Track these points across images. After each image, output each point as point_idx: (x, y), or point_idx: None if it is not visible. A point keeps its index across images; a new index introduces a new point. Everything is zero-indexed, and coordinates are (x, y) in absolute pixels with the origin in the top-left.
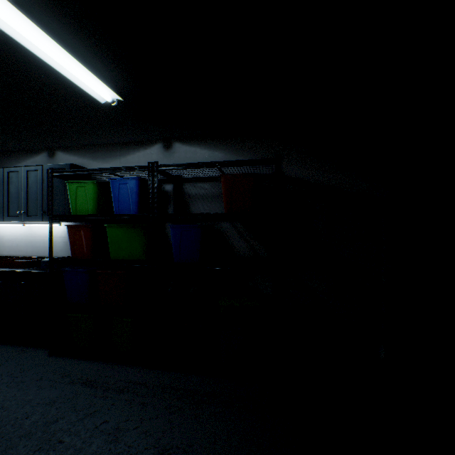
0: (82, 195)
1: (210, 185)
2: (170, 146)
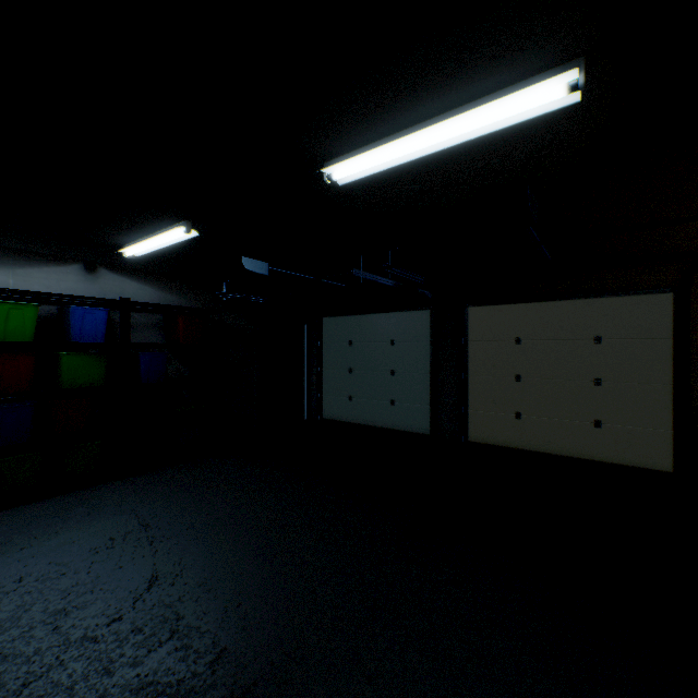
0: (17, 319)
1: (141, 315)
2: (95, 269)
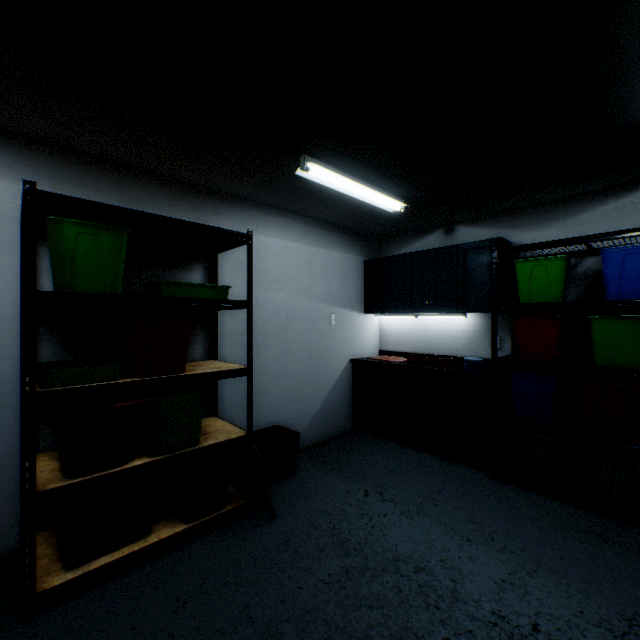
0: (538, 277)
1: None
2: None
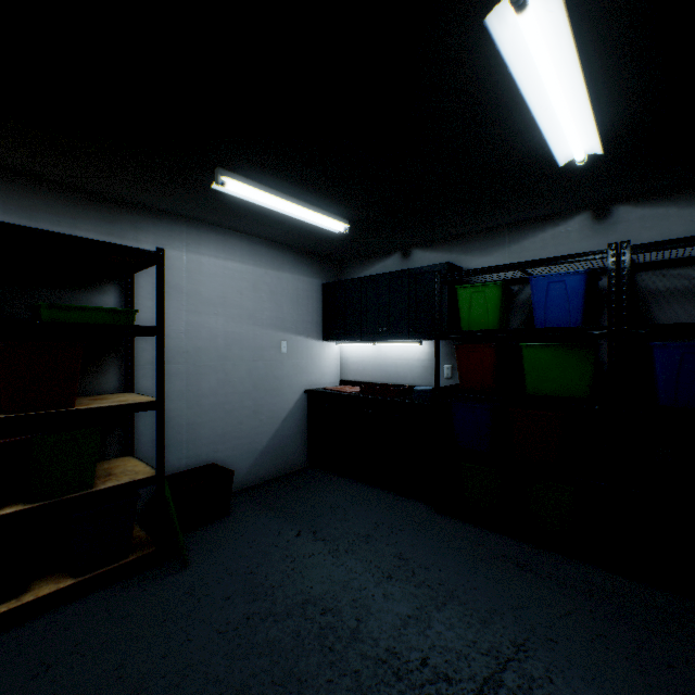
0: (477, 304)
1: None
2: (607, 213)
